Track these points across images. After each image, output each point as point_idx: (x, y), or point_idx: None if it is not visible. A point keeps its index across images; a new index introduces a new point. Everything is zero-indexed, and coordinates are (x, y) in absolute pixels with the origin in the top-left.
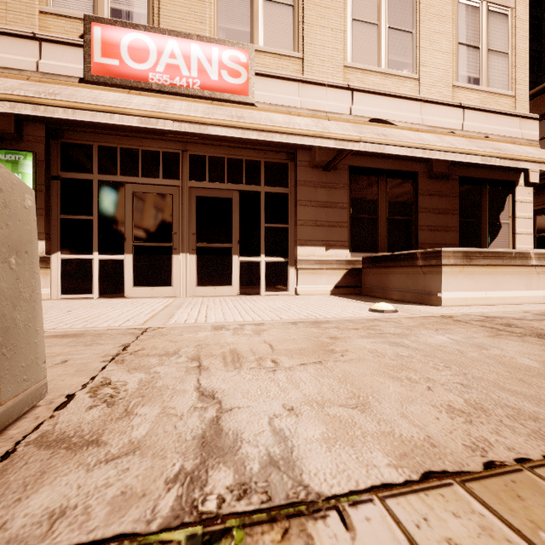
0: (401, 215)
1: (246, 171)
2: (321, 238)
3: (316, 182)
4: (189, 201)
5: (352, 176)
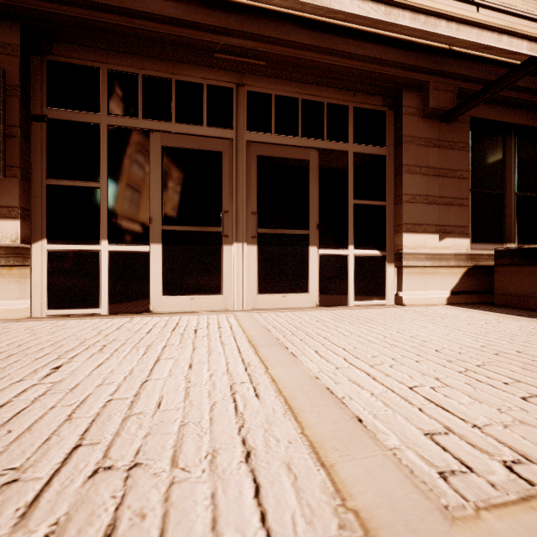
0: (532, 191)
1: (328, 120)
2: (434, 222)
3: (427, 139)
4: (247, 162)
5: (471, 133)
